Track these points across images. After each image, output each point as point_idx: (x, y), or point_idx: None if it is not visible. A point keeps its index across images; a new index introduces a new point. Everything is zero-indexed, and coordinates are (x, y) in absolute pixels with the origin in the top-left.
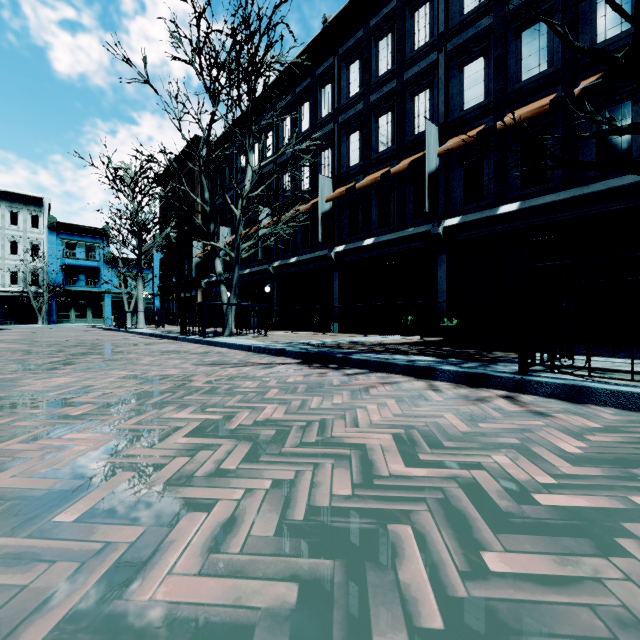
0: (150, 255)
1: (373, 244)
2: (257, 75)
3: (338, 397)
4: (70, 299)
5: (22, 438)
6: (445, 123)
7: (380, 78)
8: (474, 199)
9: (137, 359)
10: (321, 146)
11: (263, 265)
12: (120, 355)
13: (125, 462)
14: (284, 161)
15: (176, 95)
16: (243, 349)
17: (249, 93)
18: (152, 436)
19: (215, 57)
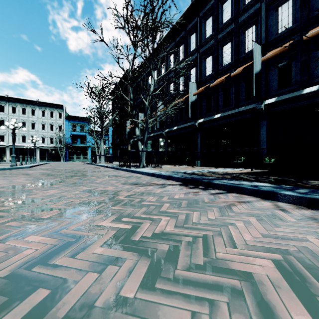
0: (107, 129)
1: (220, 117)
2: (156, 29)
3: (211, 213)
4: (74, 150)
5: (2, 237)
6: (265, 43)
7: (224, 24)
8: (285, 86)
9: (95, 180)
10: (190, 67)
11: (160, 131)
12: (88, 177)
13: (49, 273)
14: (170, 77)
15: (116, 46)
16: (149, 175)
17: (152, 39)
18: (80, 243)
19: (135, 23)
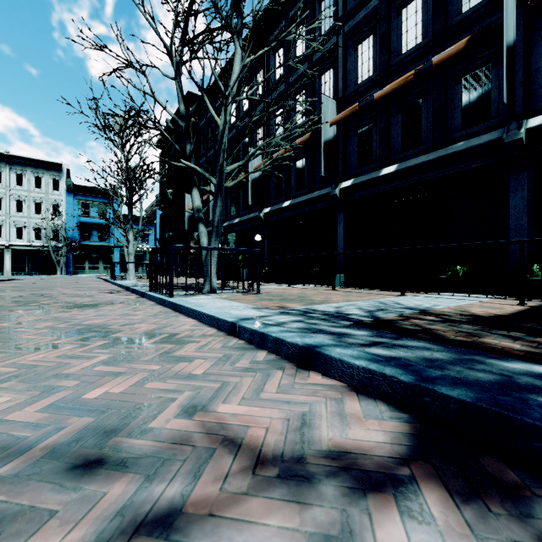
0: (153, 213)
1: (396, 172)
2: None
3: None
4: (85, 252)
5: None
6: None
7: None
8: None
9: None
10: (320, 68)
11: (253, 213)
12: None
13: None
14: (276, 96)
15: None
16: (220, 327)
17: None
18: None
19: None
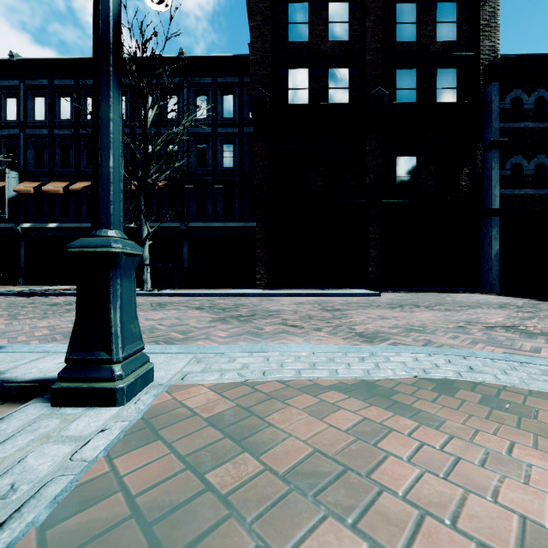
0: None
1: (57, 227)
2: None
3: (45, 300)
4: None
5: None
6: None
7: (62, 121)
8: None
9: None
10: (6, 142)
11: None
12: None
13: None
14: None
15: None
16: None
17: None
18: None
19: None
